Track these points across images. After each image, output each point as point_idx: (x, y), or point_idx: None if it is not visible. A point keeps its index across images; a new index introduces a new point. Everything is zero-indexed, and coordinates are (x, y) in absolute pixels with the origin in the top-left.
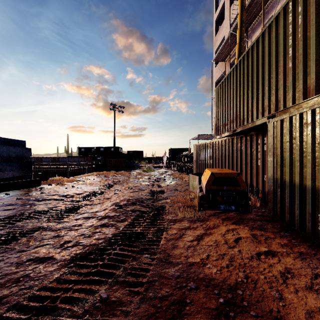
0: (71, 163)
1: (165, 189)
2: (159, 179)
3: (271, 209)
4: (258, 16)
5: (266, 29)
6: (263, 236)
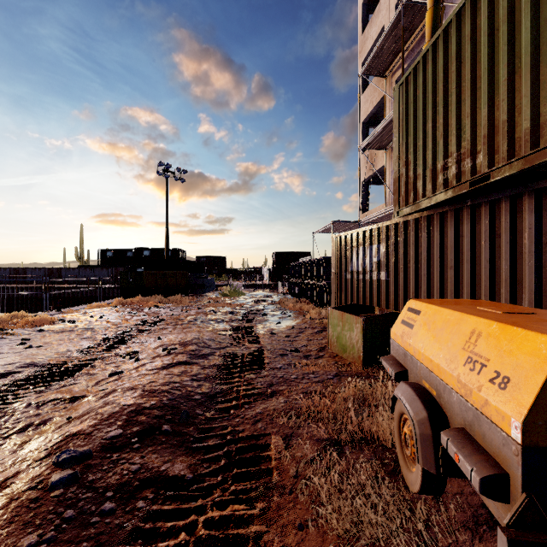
0: (56, 279)
1: (267, 349)
2: (252, 313)
3: None
4: None
5: None
6: None
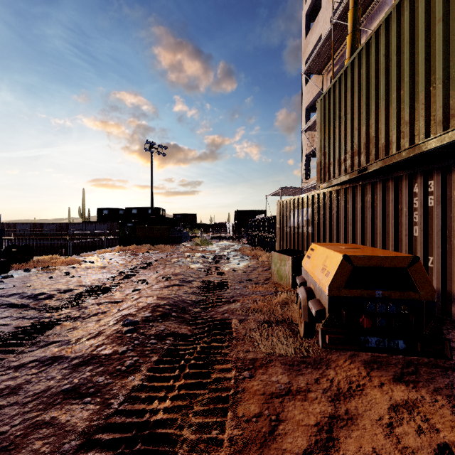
0: (76, 232)
1: (230, 278)
2: (219, 258)
3: None
4: None
5: None
6: None
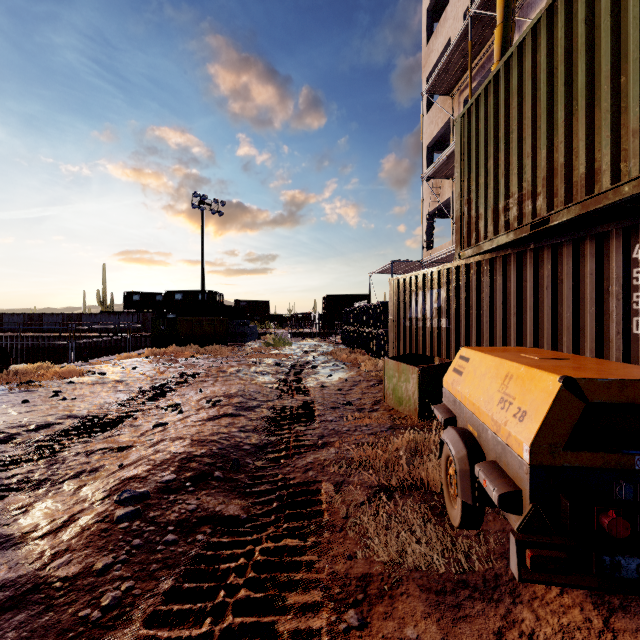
0: (82, 327)
1: (317, 402)
2: (301, 365)
3: None
4: None
5: None
6: None
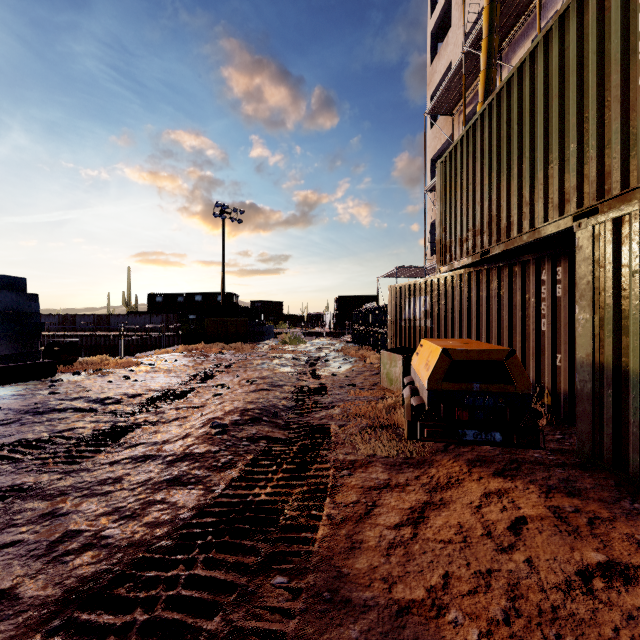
0: (129, 326)
1: (329, 383)
2: (315, 360)
3: (585, 438)
4: (524, 16)
5: (570, 5)
6: (581, 513)
